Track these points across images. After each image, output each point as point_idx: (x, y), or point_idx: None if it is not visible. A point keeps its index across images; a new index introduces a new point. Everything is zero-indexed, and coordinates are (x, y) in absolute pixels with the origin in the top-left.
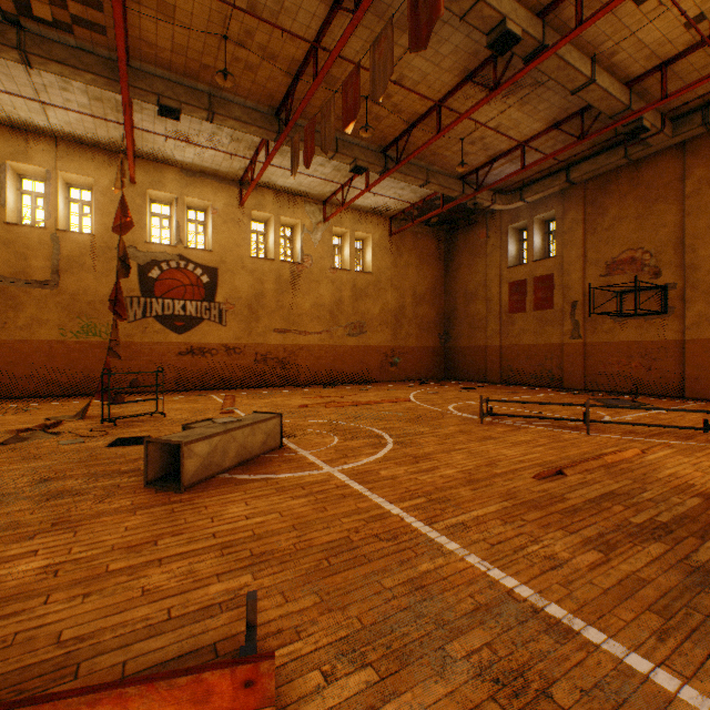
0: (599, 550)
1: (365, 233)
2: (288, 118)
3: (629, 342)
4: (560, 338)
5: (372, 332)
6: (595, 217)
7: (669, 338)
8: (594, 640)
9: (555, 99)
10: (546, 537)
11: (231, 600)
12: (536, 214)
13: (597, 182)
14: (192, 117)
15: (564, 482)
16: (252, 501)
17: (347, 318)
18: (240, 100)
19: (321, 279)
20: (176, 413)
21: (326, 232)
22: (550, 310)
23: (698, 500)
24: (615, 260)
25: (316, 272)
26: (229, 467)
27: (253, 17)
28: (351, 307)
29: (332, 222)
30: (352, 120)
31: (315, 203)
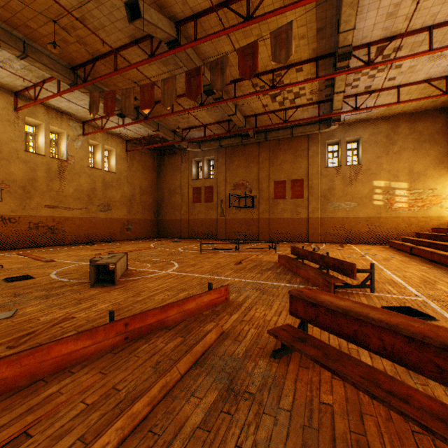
0: (260, 274)
1: (111, 147)
2: (87, 78)
3: (242, 218)
4: (216, 216)
5: (115, 209)
6: (230, 164)
7: (255, 217)
8: (267, 283)
9: (220, 113)
10: (248, 274)
11: (190, 295)
12: (206, 156)
13: (231, 148)
14: (5, 50)
15: (243, 264)
16: (153, 282)
17: (100, 200)
18: (46, 52)
19: (81, 173)
20: (4, 265)
21: (85, 142)
22: (212, 202)
23: (274, 263)
24: (237, 183)
25: (78, 168)
26: (120, 276)
27: (88, 28)
28: (102, 193)
29: (89, 136)
30: (148, 108)
31: (77, 121)
